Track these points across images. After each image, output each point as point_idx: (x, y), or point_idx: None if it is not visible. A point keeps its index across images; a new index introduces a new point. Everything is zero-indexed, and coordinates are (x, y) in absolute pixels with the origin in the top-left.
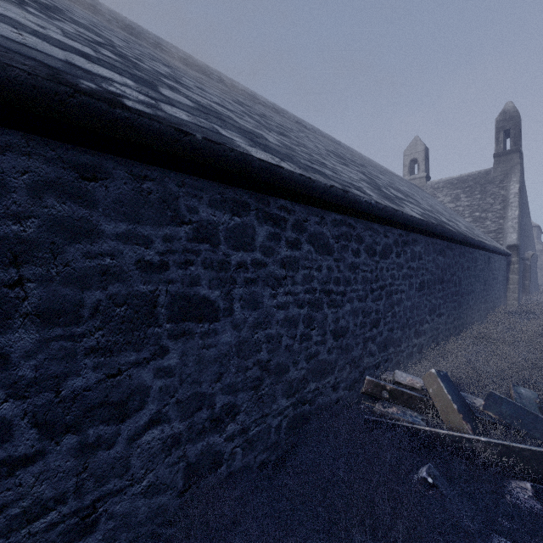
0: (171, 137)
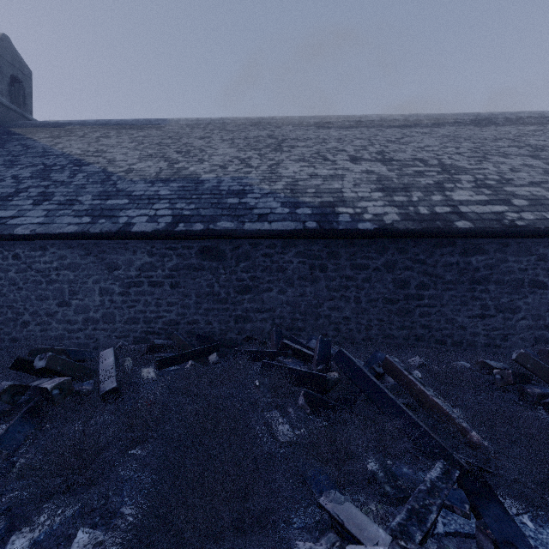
0: (533, 231)
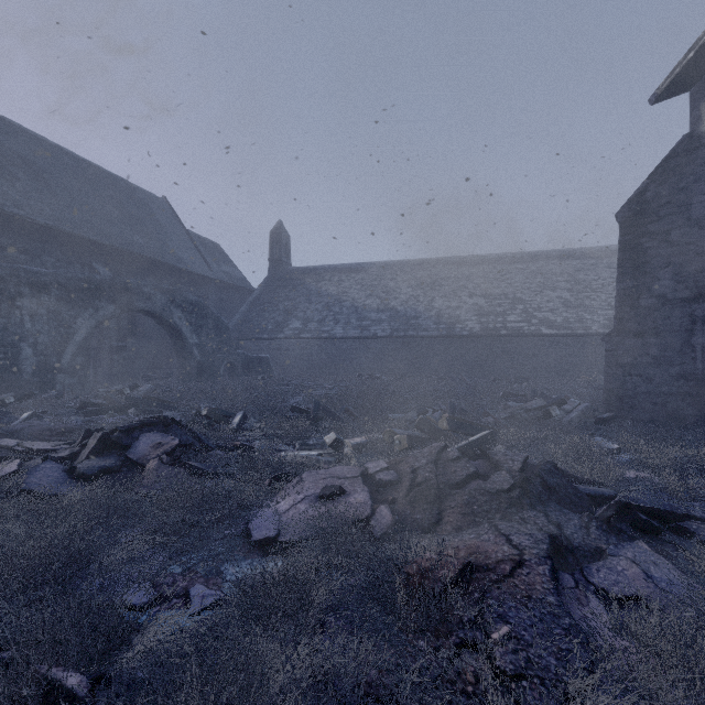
0: (530, 335)
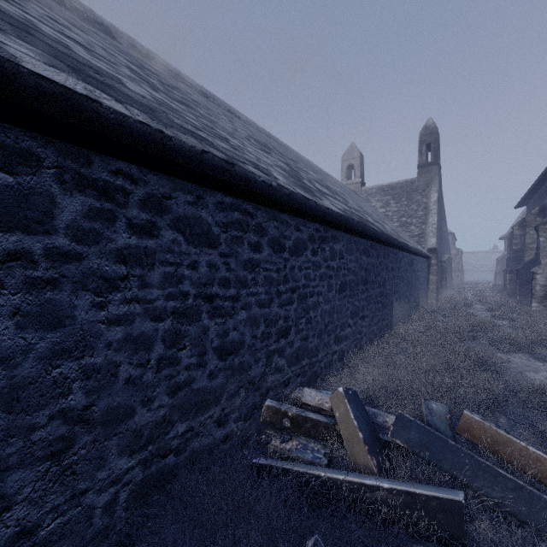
0: None
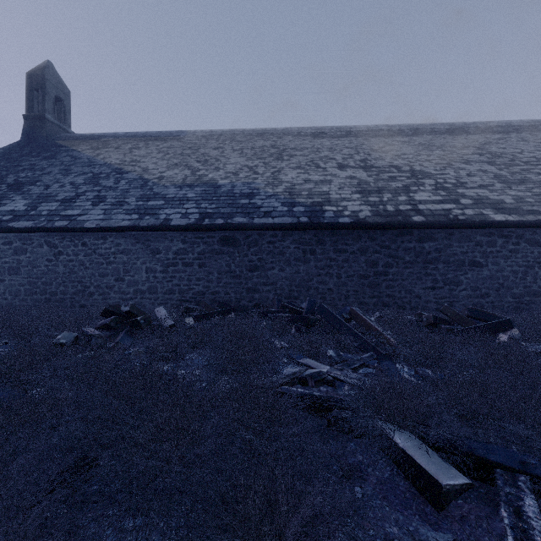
0: (470, 223)
